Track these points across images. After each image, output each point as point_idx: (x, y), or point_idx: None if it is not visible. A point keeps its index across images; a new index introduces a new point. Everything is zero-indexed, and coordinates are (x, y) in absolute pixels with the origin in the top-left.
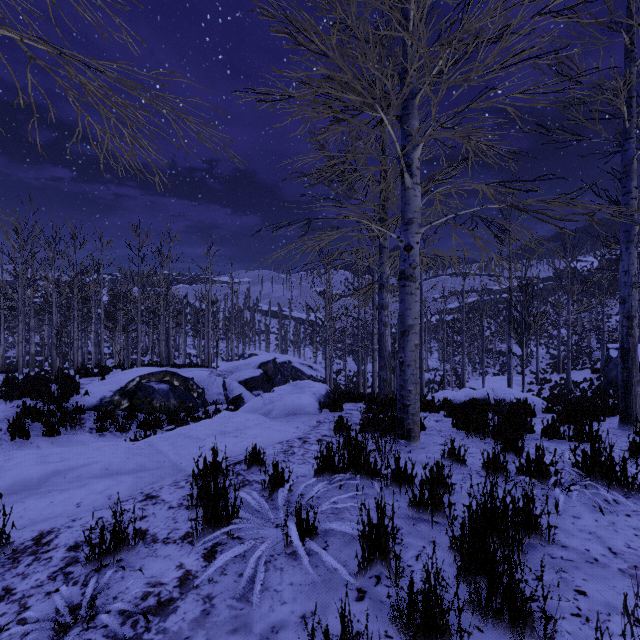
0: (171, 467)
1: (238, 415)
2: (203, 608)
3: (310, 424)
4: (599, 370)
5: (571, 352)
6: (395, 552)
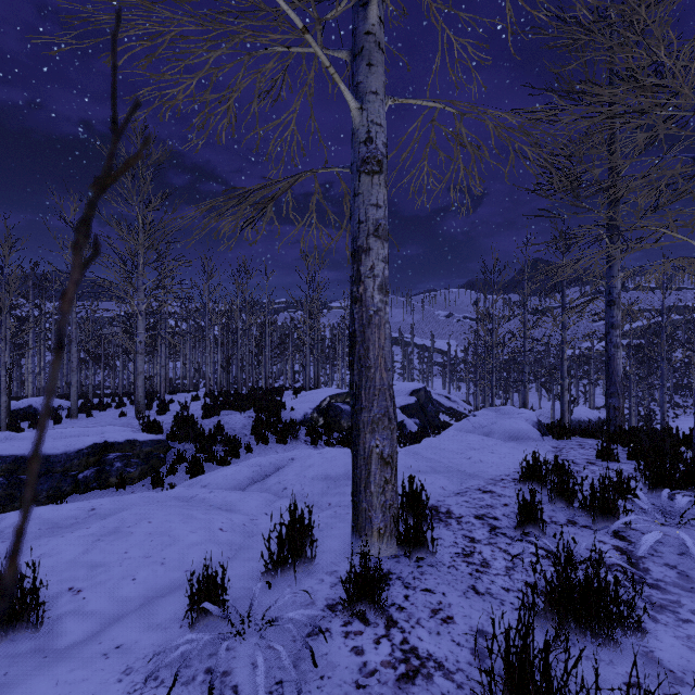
0: (458, 472)
1: (467, 434)
2: (675, 572)
3: (546, 449)
4: None
5: None
6: None
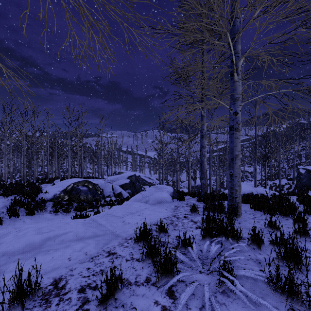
0: (111, 233)
1: (134, 203)
2: None
3: (171, 208)
4: (291, 179)
5: (275, 170)
6: (309, 294)
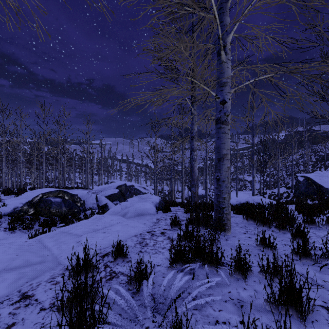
0: (52, 260)
1: (105, 217)
2: None
3: (152, 221)
4: (290, 187)
5: (274, 179)
6: None
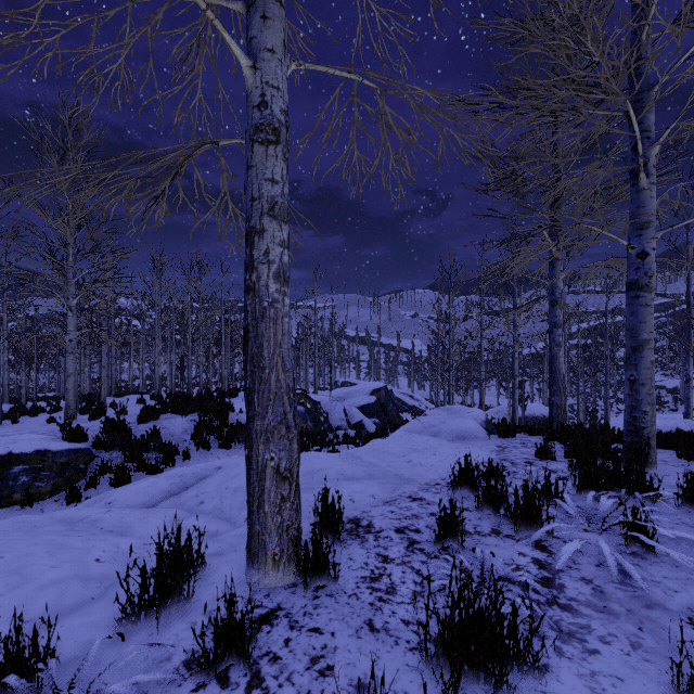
0: (395, 477)
1: (414, 435)
2: (590, 587)
3: (490, 448)
4: None
5: None
6: None
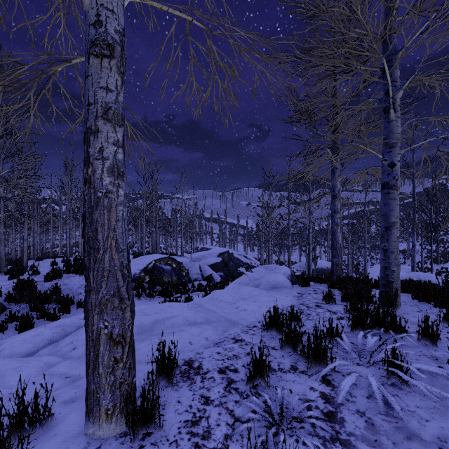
0: (226, 320)
1: (242, 287)
2: (364, 420)
3: (293, 295)
4: None
5: (445, 248)
6: None
